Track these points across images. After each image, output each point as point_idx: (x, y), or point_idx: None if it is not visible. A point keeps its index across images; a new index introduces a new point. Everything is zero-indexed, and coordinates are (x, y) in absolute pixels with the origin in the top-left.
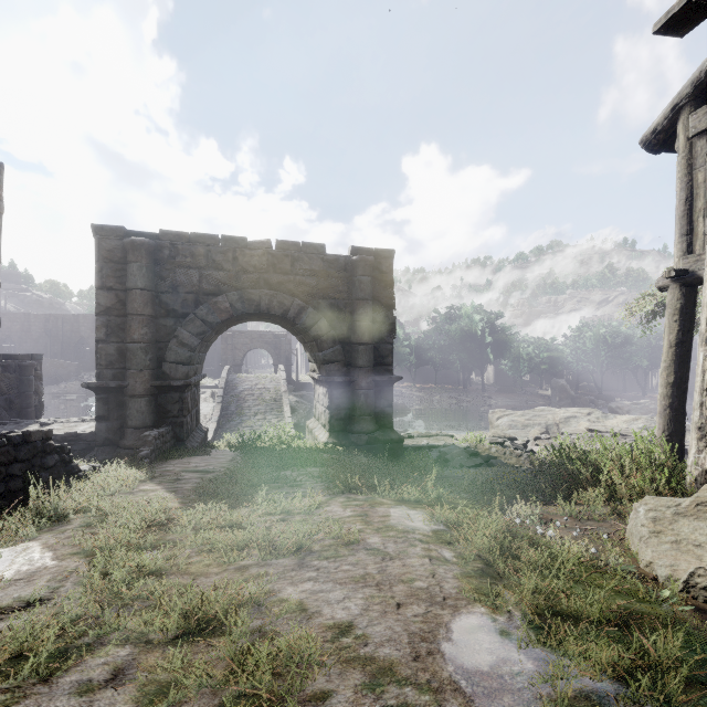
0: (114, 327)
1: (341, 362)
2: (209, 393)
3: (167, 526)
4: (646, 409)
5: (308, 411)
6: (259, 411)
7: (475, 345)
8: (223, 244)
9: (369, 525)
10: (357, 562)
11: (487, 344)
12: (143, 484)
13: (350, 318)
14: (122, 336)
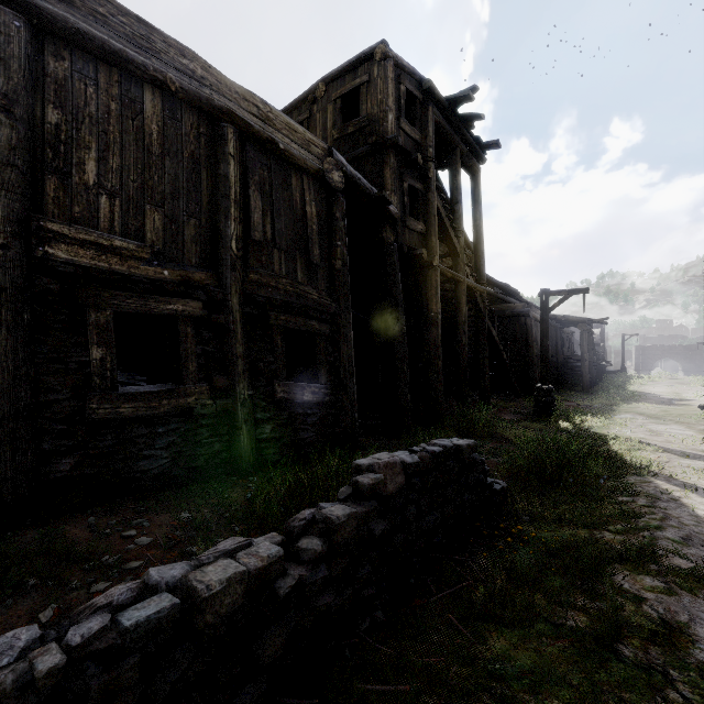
0: (638, 361)
1: (687, 367)
2: None
3: None
4: None
5: None
6: None
7: None
8: (659, 346)
9: None
10: None
11: None
12: None
13: (689, 359)
14: (639, 362)
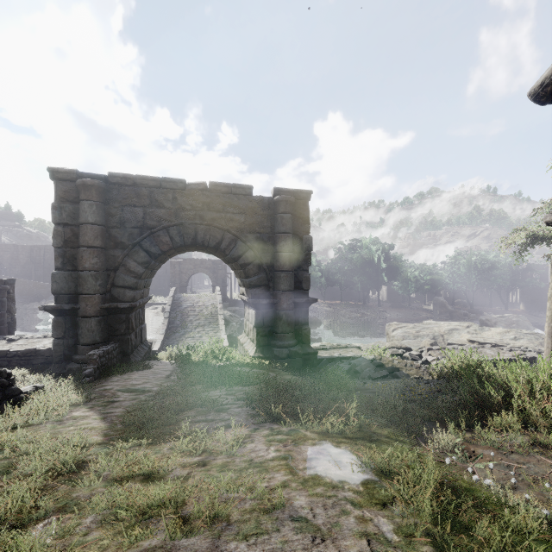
0: (68, 257)
1: (266, 287)
2: (160, 309)
3: (78, 474)
4: (510, 321)
5: (240, 323)
6: (199, 324)
7: (373, 270)
8: (164, 185)
9: (294, 475)
10: (282, 546)
11: (382, 269)
12: (75, 409)
13: (273, 249)
14: (75, 265)
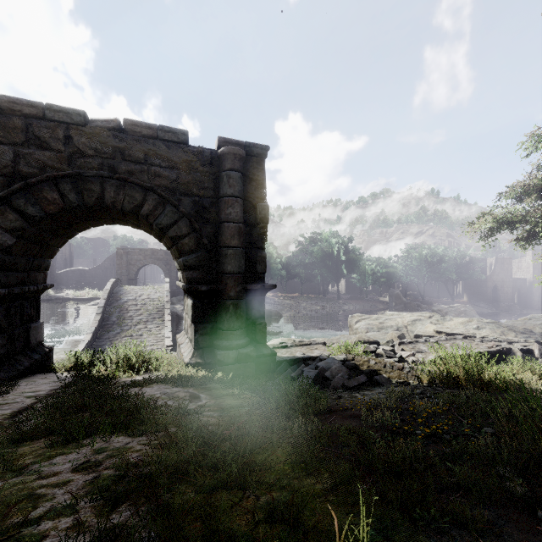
0: None
1: (207, 268)
2: None
3: None
4: (459, 311)
5: None
6: (140, 321)
7: (332, 262)
8: (50, 116)
9: None
10: None
11: (342, 261)
12: None
13: (218, 218)
14: None
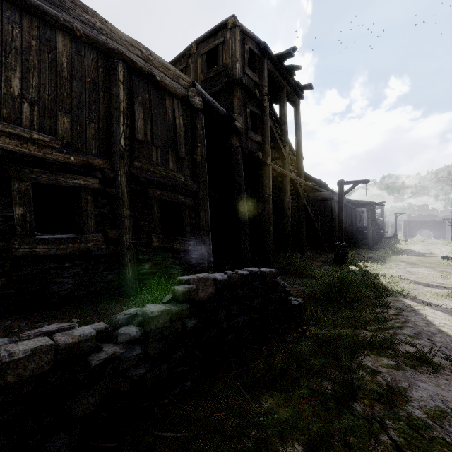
0: (405, 230)
1: (436, 234)
2: None
3: None
4: None
5: None
6: None
7: None
8: (418, 221)
9: None
10: None
11: None
12: None
13: (438, 229)
14: (406, 231)
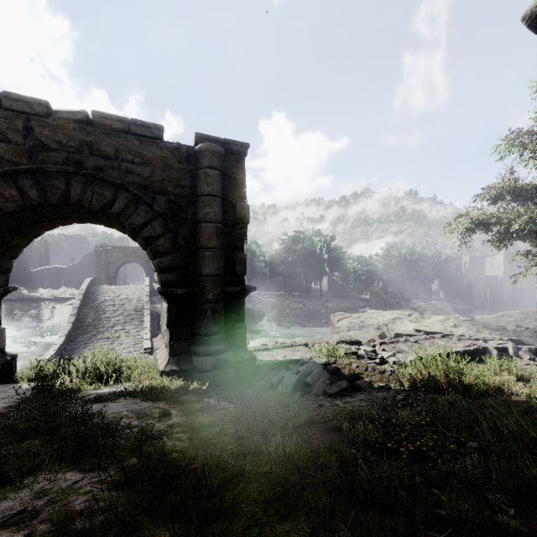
0: None
1: (183, 271)
2: None
3: None
4: (436, 308)
5: None
6: (118, 322)
7: (315, 260)
8: (7, 105)
9: None
10: None
11: (324, 260)
12: None
13: (195, 218)
14: None
